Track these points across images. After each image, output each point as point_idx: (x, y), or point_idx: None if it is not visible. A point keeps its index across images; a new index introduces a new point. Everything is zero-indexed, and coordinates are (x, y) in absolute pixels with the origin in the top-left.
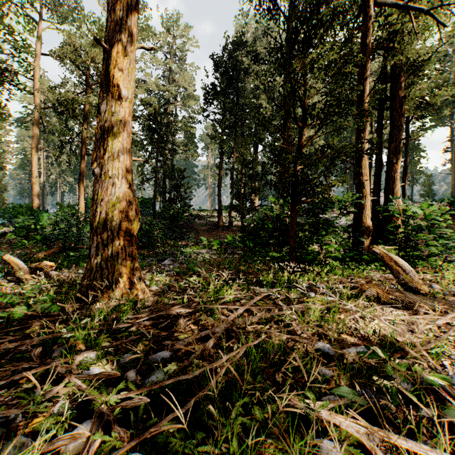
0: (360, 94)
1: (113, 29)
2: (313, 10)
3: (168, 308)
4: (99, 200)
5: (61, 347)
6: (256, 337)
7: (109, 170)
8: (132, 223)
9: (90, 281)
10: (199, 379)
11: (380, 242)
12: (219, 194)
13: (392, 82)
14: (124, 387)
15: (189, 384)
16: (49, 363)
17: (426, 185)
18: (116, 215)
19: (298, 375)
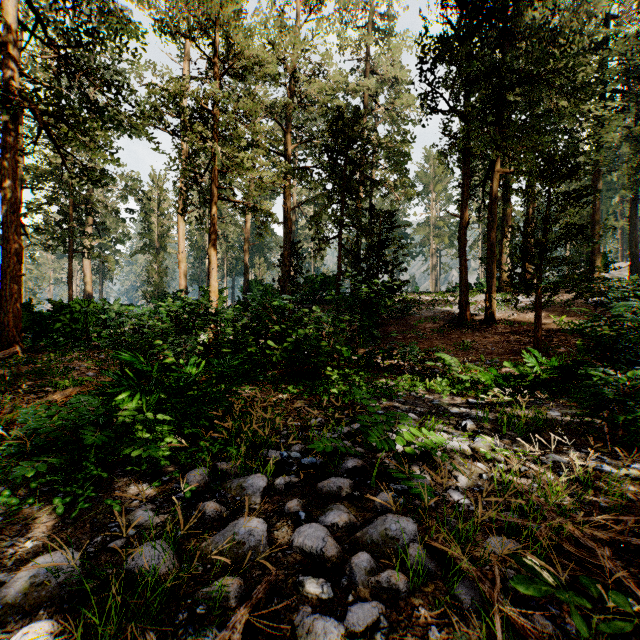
0: None
1: None
2: None
3: None
4: None
5: None
6: None
7: None
8: None
9: None
10: None
11: None
12: (462, 256)
13: None
14: None
15: None
16: None
17: None
18: None
19: None
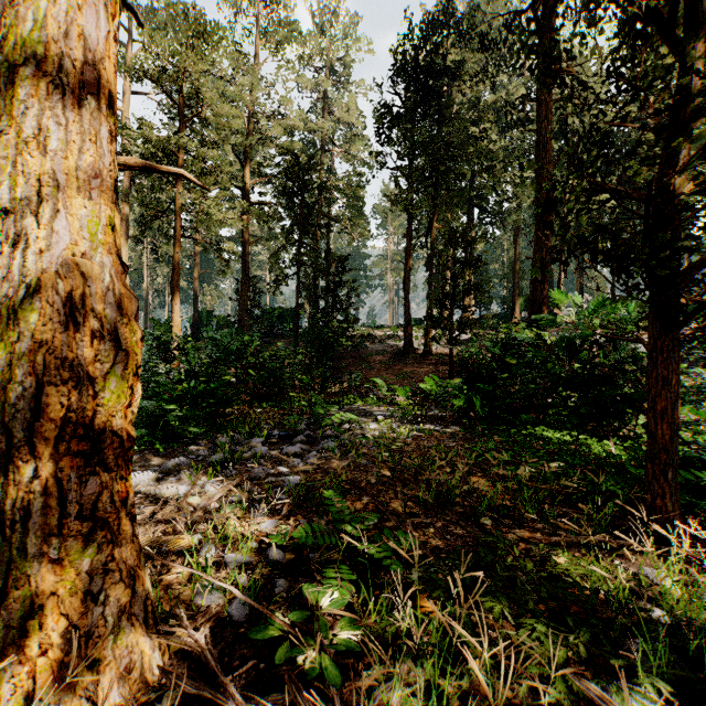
0: None
1: None
2: None
3: None
4: None
5: None
6: None
7: (2, 183)
8: (98, 388)
9: None
10: None
11: None
12: (406, 298)
13: None
14: None
15: None
16: None
17: None
18: (23, 360)
19: None
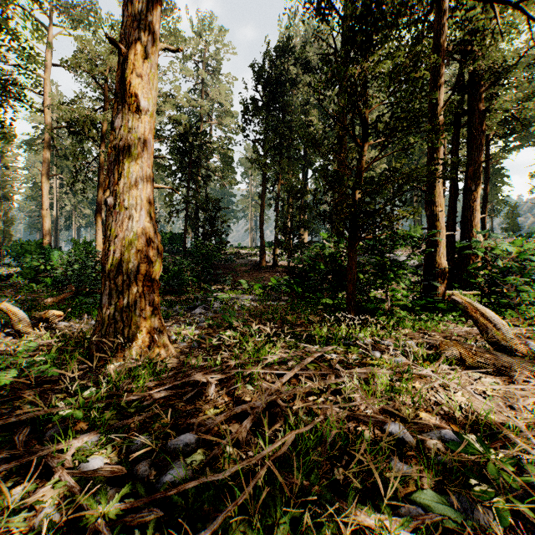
0: (433, 107)
1: (130, 26)
2: (376, 1)
3: (196, 372)
4: (112, 236)
5: (56, 426)
6: (307, 413)
7: (125, 199)
8: (153, 265)
9: (101, 336)
10: (231, 484)
11: (456, 285)
12: (261, 228)
13: (471, 92)
14: (129, 491)
15: (218, 486)
16: (36, 452)
17: (509, 217)
18: (133, 255)
19: (364, 471)
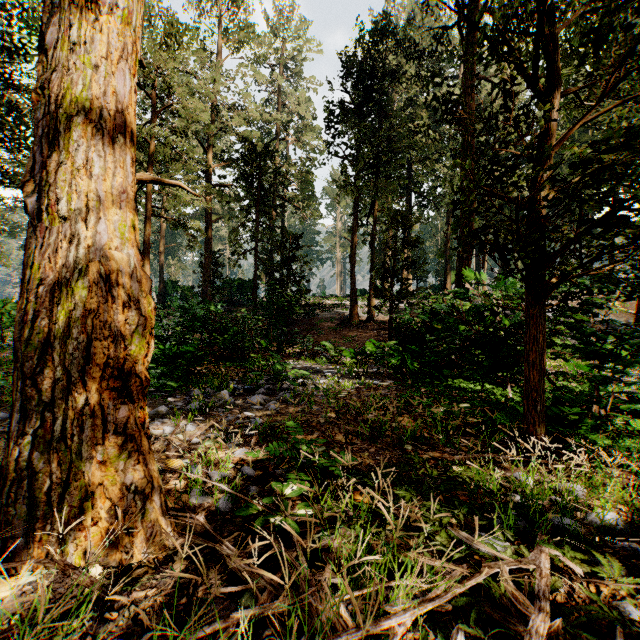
0: None
1: None
2: None
3: None
4: (33, 280)
5: None
6: None
7: (61, 198)
8: (127, 342)
9: (2, 507)
10: None
11: None
12: (352, 271)
13: None
14: None
15: None
16: None
17: None
18: (77, 323)
19: None
